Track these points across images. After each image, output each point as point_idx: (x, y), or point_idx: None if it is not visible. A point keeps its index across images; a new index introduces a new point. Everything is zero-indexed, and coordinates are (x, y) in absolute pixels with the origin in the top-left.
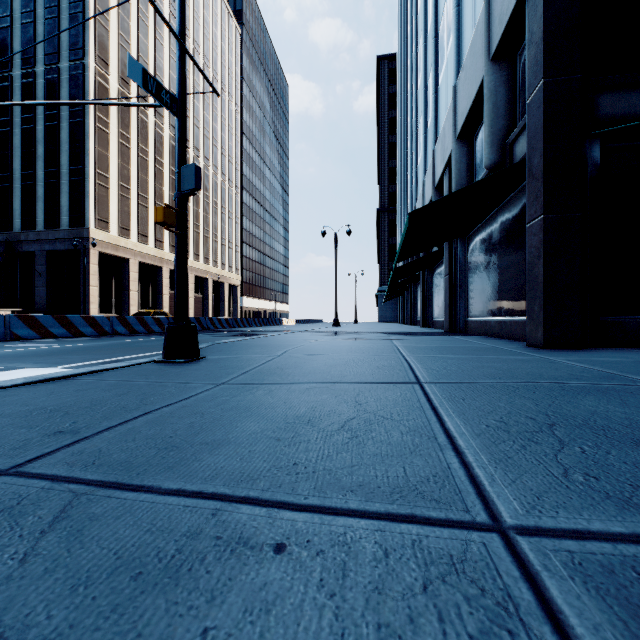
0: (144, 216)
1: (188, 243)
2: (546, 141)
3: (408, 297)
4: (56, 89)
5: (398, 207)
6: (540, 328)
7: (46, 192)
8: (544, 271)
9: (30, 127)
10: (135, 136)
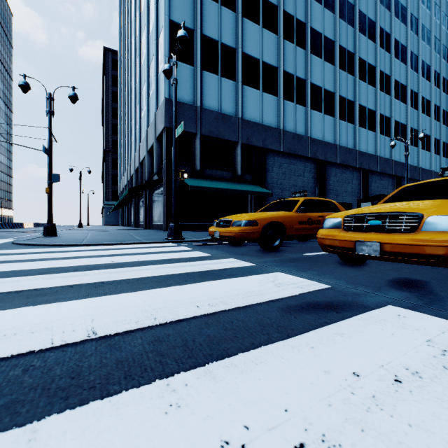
0: None
1: None
2: (166, 176)
3: (126, 210)
4: None
5: (119, 153)
6: (165, 226)
7: None
8: (166, 211)
9: None
10: None
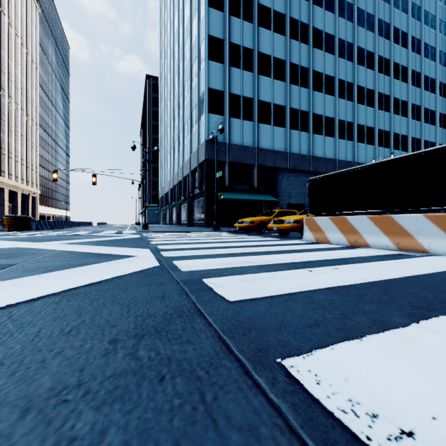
0: None
1: (5, 166)
2: (206, 191)
3: (166, 211)
4: None
5: (160, 164)
6: (205, 224)
7: None
8: (206, 214)
9: None
10: None
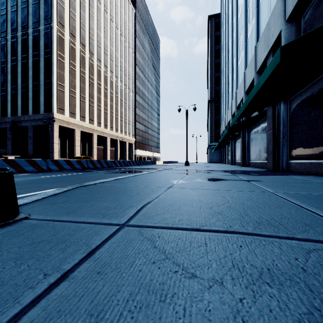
0: (83, 107)
1: (107, 121)
2: None
3: (228, 148)
4: (38, 40)
5: (221, 97)
6: None
7: (33, 95)
8: None
9: (25, 61)
10: (78, 64)
